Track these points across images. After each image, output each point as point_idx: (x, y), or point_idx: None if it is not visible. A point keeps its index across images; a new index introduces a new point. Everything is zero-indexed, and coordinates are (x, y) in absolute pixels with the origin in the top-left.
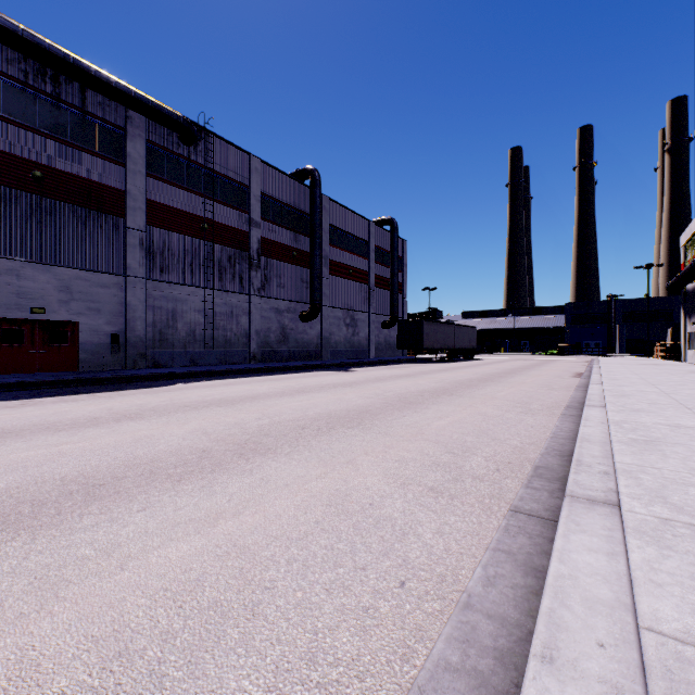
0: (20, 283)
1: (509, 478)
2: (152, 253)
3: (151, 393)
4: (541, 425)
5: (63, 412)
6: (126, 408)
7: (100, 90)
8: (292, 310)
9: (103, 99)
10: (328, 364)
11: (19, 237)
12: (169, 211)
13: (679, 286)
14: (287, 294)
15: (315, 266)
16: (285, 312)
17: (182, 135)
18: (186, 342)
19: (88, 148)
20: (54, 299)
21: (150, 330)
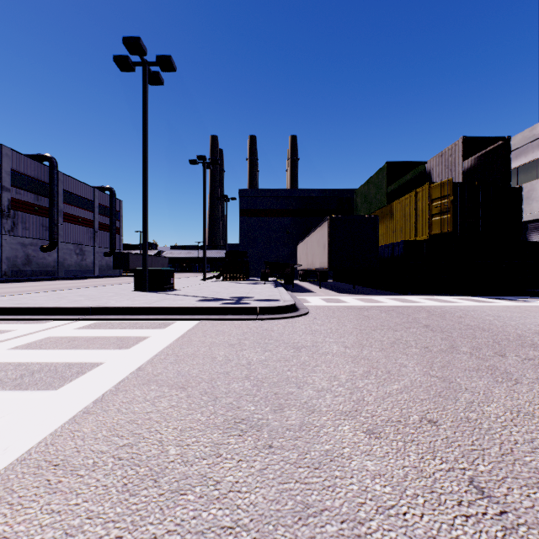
0: None
1: None
2: None
3: None
4: None
5: None
6: None
7: None
8: (35, 244)
9: None
10: (65, 277)
11: None
12: None
13: None
14: (31, 234)
15: (54, 218)
16: (29, 245)
17: None
18: None
19: None
20: None
21: None
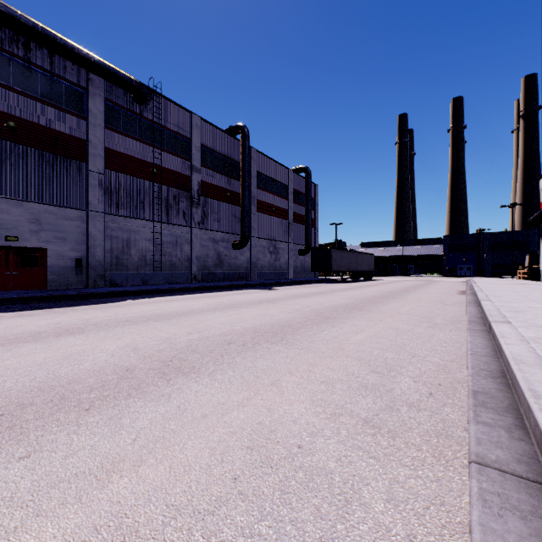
0: None
1: (448, 405)
2: (110, 192)
3: (101, 308)
4: (452, 340)
5: (13, 326)
6: (72, 323)
7: (65, 55)
8: (226, 239)
9: (68, 63)
10: (255, 283)
11: None
12: (124, 157)
13: (539, 220)
14: (222, 227)
15: (245, 204)
16: (220, 241)
17: (135, 95)
18: (138, 266)
19: (55, 104)
20: (26, 229)
21: (108, 256)
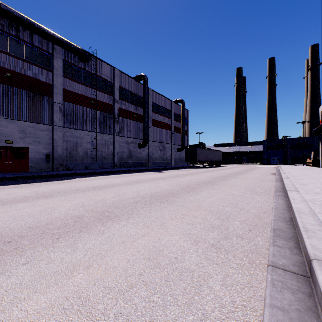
0: None
1: (259, 236)
2: (66, 114)
3: (61, 183)
4: (265, 201)
5: (11, 193)
6: (45, 191)
7: (39, 34)
8: (134, 142)
9: (41, 39)
10: (151, 168)
11: None
12: (74, 94)
13: (319, 131)
14: (132, 135)
15: (145, 121)
16: (131, 143)
17: (81, 57)
18: (82, 158)
19: (34, 63)
20: (17, 136)
21: (65, 152)
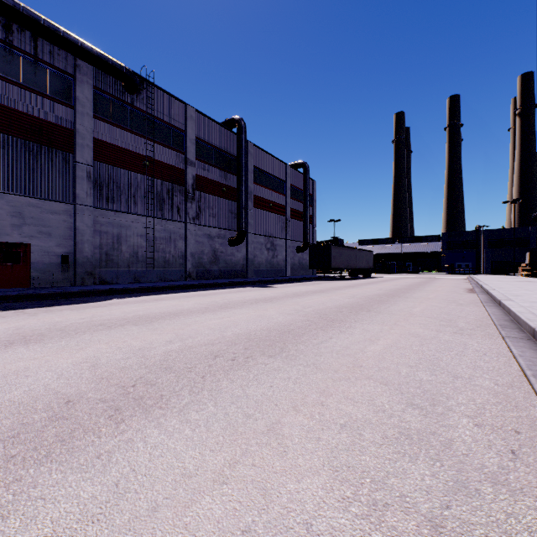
0: None
1: None
2: (99, 185)
3: (79, 309)
4: (493, 351)
5: None
6: (36, 327)
7: (49, 38)
8: (222, 236)
9: (54, 48)
10: (252, 281)
11: None
12: (115, 149)
13: None
14: (217, 223)
15: (241, 199)
16: (216, 237)
17: (126, 83)
18: (129, 262)
19: (39, 90)
20: (7, 223)
21: (97, 252)
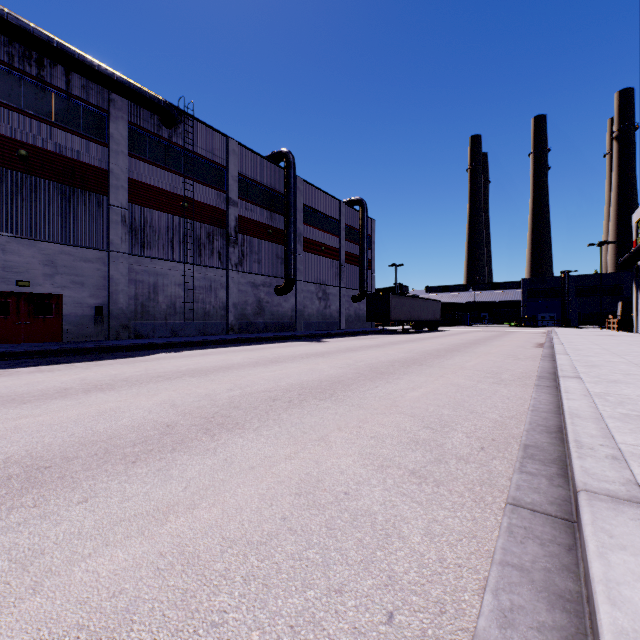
0: (5, 258)
1: (497, 459)
2: (134, 230)
3: (128, 363)
4: (516, 396)
5: (35, 382)
6: (99, 379)
7: (83, 73)
8: (268, 284)
9: (87, 82)
10: (301, 335)
11: (4, 213)
12: (151, 189)
13: (632, 261)
14: (263, 269)
15: (289, 243)
16: (261, 286)
17: (163, 117)
18: (166, 314)
19: (72, 128)
20: (39, 272)
21: (132, 303)
